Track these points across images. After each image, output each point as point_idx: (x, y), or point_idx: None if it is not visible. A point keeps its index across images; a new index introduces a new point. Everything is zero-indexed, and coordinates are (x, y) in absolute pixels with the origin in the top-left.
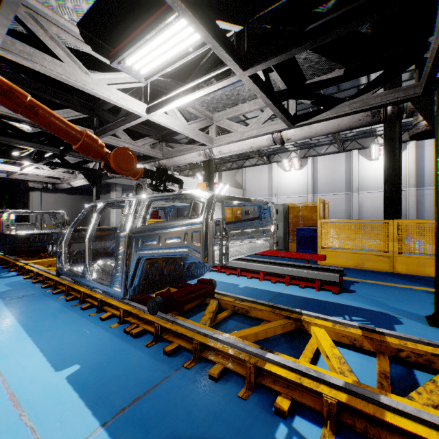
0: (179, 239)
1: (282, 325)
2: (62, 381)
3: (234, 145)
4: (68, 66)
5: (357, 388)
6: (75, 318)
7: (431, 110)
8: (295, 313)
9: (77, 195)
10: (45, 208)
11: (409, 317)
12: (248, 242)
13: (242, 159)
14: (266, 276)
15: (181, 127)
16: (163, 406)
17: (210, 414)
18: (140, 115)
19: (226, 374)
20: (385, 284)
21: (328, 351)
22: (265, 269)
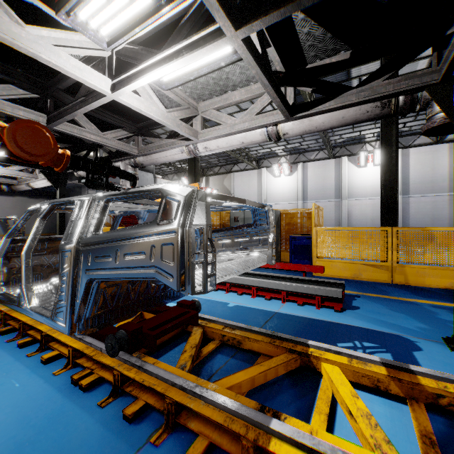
0: (143, 254)
1: (286, 363)
2: None
3: (223, 140)
4: None
5: None
6: (5, 362)
7: (451, 99)
8: (299, 344)
9: (42, 199)
10: (1, 214)
11: (425, 340)
12: (240, 254)
13: (230, 163)
14: (259, 292)
15: (158, 114)
16: None
17: None
18: (103, 93)
19: (211, 452)
20: (388, 297)
21: (351, 404)
22: (258, 283)
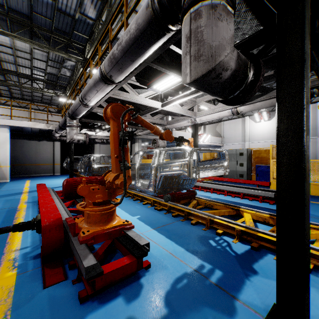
0: (178, 167)
1: (228, 211)
2: (136, 219)
3: (209, 116)
4: (131, 94)
5: (250, 227)
6: (132, 203)
7: None
8: (237, 207)
9: None
10: (101, 153)
11: (314, 217)
12: (214, 171)
13: None
14: (228, 193)
15: (178, 110)
16: (173, 228)
17: (191, 232)
18: (158, 108)
19: (198, 224)
20: (315, 203)
21: (247, 220)
22: (227, 189)
